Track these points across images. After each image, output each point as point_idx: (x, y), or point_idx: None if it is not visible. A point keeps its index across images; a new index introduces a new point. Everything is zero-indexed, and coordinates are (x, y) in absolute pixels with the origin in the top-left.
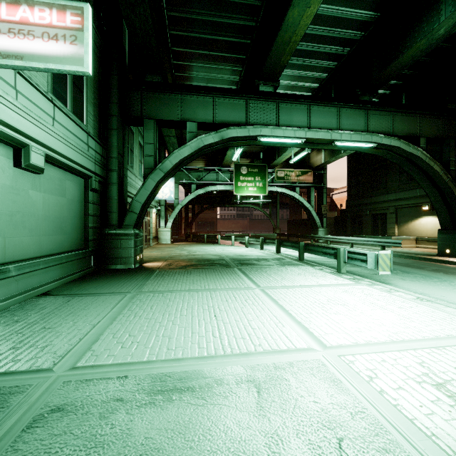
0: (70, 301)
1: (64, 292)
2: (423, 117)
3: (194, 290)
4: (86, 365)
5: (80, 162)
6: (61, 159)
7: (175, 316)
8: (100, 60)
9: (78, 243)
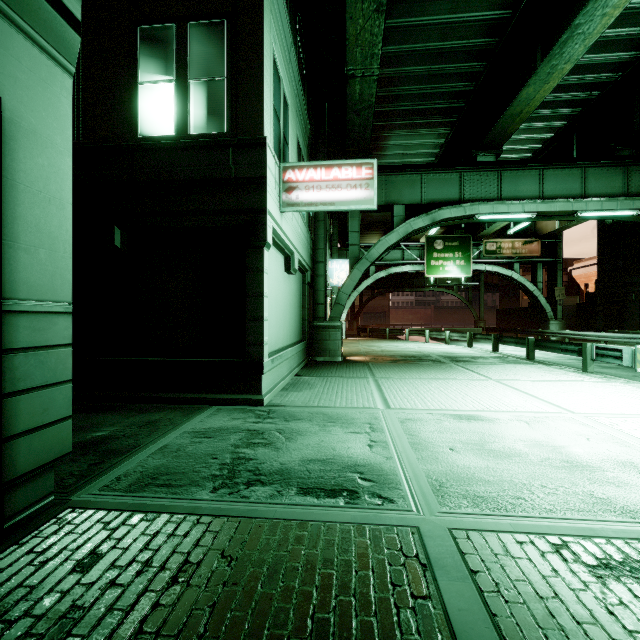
0: (327, 380)
1: (311, 375)
2: None
3: (426, 378)
4: (398, 408)
5: (305, 259)
6: (301, 260)
7: (430, 392)
8: (309, 153)
9: (299, 334)
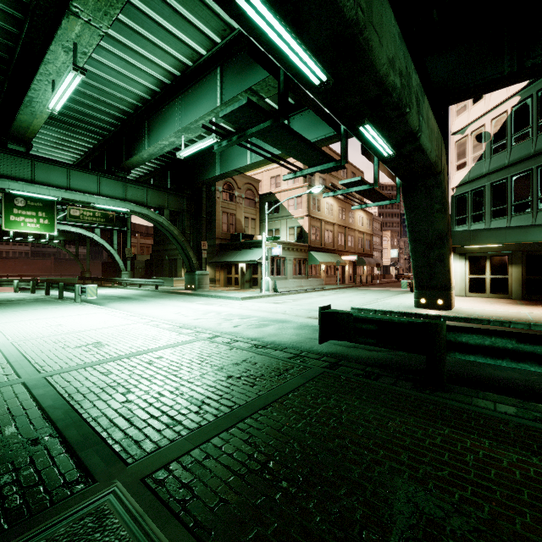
0: None
1: None
2: (170, 195)
3: None
4: None
5: None
6: None
7: None
8: None
9: None
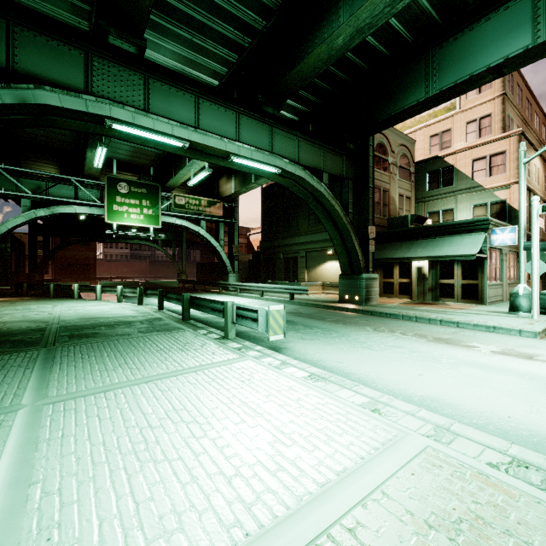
0: None
1: None
2: (327, 152)
3: None
4: None
5: None
6: None
7: None
8: None
9: None
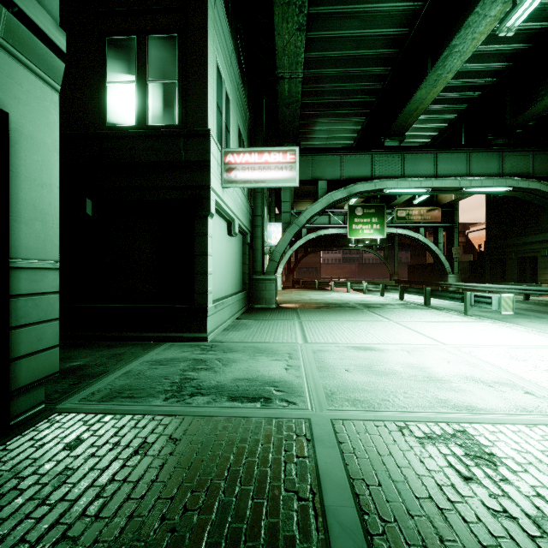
0: (261, 322)
1: (249, 318)
2: None
3: (341, 320)
4: (313, 343)
5: (245, 224)
6: (241, 225)
7: (341, 331)
8: (249, 137)
9: (240, 285)
